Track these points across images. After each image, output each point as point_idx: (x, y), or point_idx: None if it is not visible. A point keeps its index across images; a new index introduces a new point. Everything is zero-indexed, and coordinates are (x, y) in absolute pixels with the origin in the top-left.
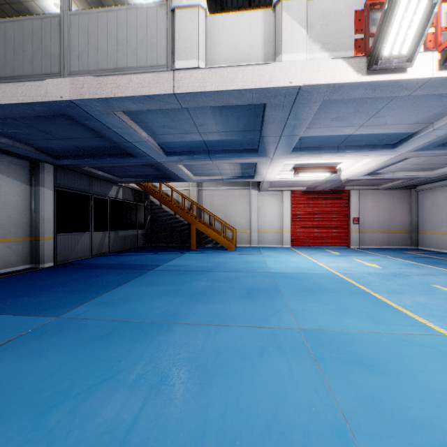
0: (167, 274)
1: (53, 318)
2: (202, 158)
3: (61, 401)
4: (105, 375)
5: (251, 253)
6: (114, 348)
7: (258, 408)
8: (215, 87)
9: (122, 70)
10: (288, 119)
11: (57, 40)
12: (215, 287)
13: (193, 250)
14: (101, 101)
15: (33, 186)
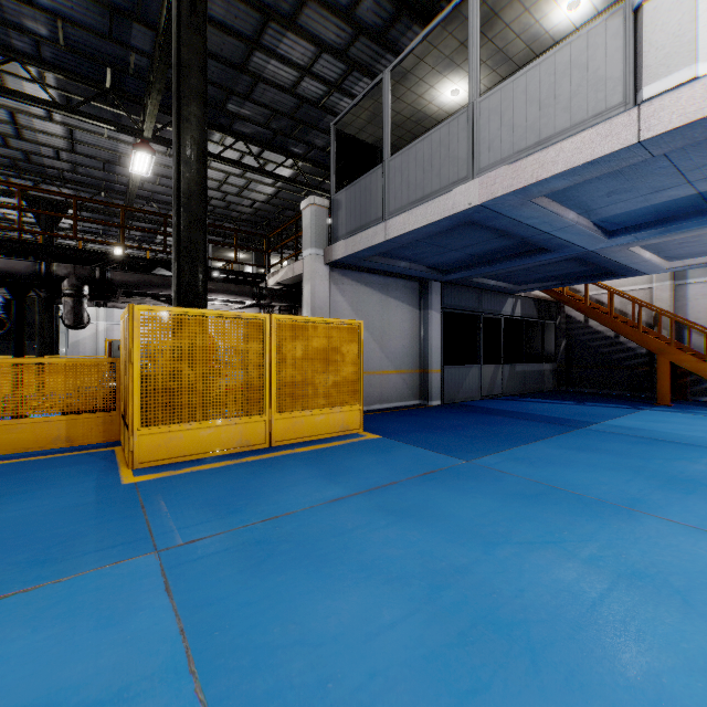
0: (610, 439)
1: (463, 461)
2: (690, 227)
3: (502, 541)
4: (546, 537)
5: None
6: (548, 514)
7: None
8: None
9: (547, 140)
10: None
11: (465, 139)
12: None
13: (662, 405)
14: (517, 193)
15: (422, 310)
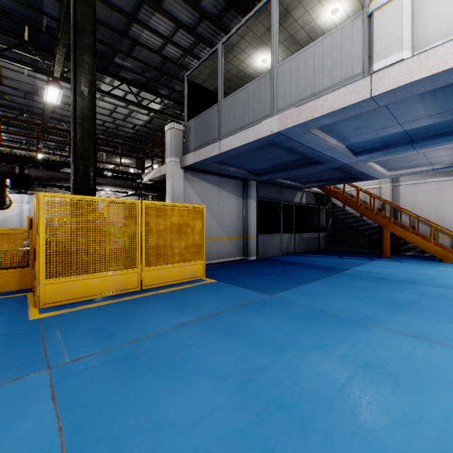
0: (356, 279)
1: (268, 296)
2: (401, 151)
3: (288, 348)
4: (315, 344)
5: None
6: (317, 328)
7: None
8: (425, 73)
9: (318, 93)
10: None
11: (269, 90)
12: (423, 302)
13: (386, 257)
14: (300, 126)
15: (244, 198)
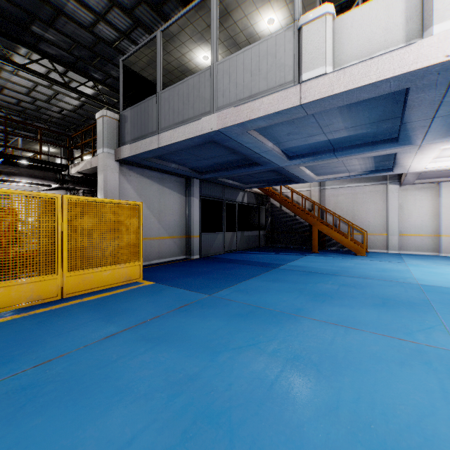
0: (290, 273)
1: (207, 295)
2: (326, 158)
3: (223, 350)
4: (250, 342)
5: (388, 260)
6: (253, 325)
7: (396, 408)
8: (343, 88)
9: (255, 95)
10: (444, 96)
11: (209, 87)
12: (342, 291)
13: (315, 252)
14: (239, 125)
15: (187, 196)
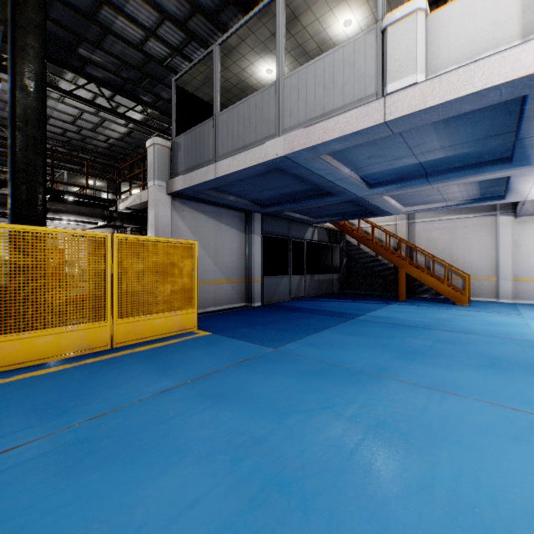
0: (370, 325)
1: (272, 349)
2: (416, 184)
3: (293, 411)
4: (324, 404)
5: (497, 311)
6: (327, 385)
7: (507, 491)
8: (439, 99)
9: (329, 113)
10: None
11: (273, 106)
12: (437, 348)
13: (402, 301)
14: (309, 150)
15: (247, 234)
